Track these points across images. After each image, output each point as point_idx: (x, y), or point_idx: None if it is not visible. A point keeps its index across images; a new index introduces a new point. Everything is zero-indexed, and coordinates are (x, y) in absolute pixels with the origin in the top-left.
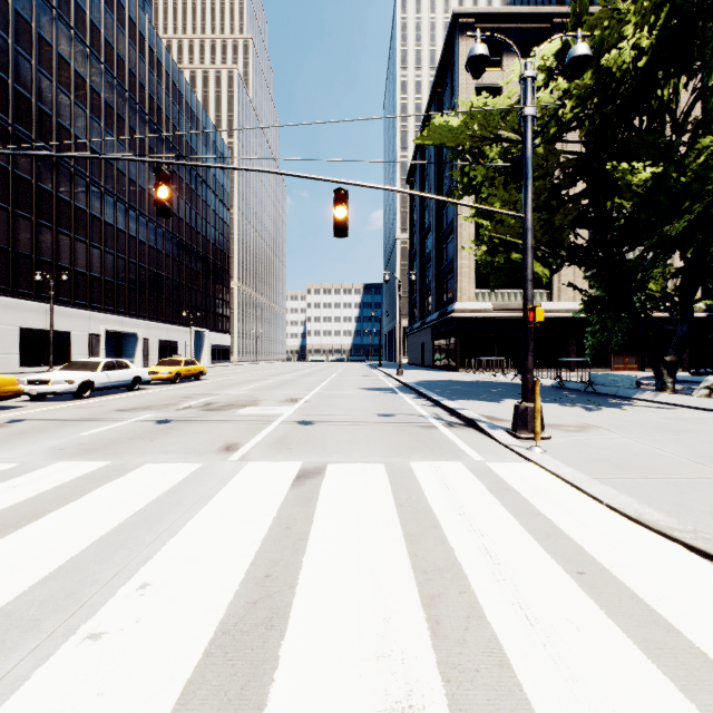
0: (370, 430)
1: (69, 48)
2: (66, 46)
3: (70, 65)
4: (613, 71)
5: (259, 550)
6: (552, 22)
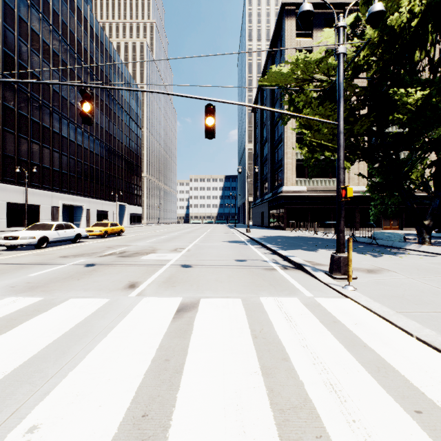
0: (230, 272)
1: (39, 25)
2: (37, 24)
3: (39, 36)
4: (393, 30)
5: (140, 385)
6: (344, 9)
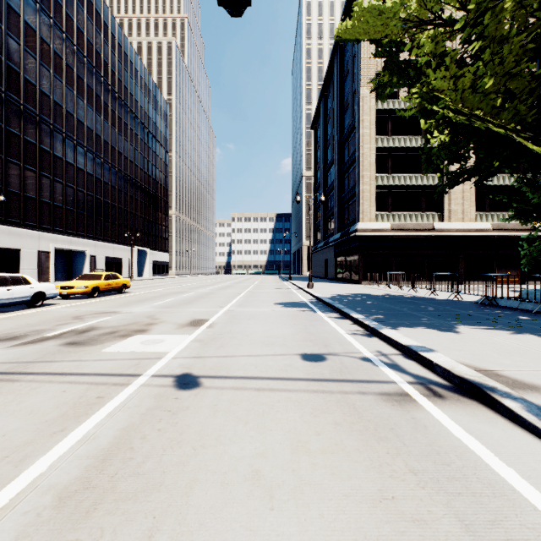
0: (296, 412)
1: (19, 1)
2: None
3: (20, 15)
4: None
5: None
6: None
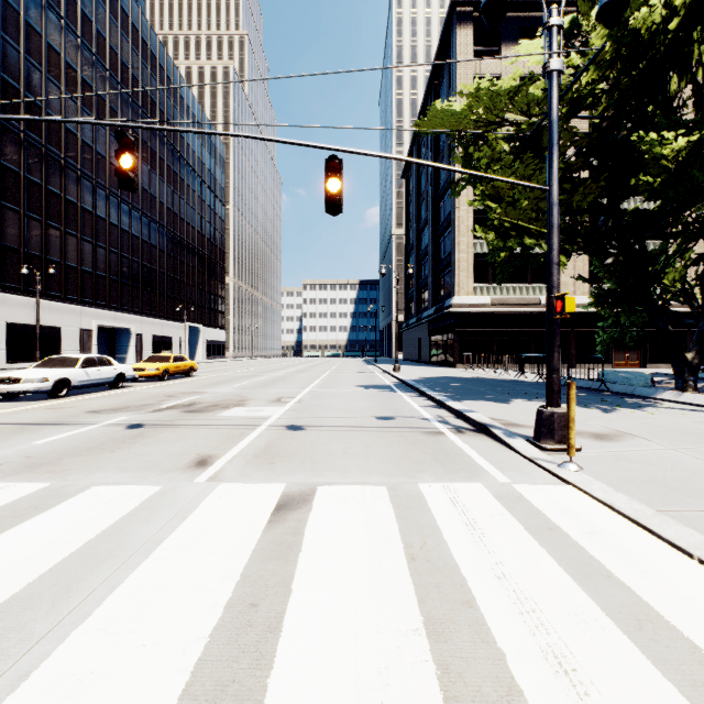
0: (368, 437)
1: (59, 38)
2: (56, 35)
3: (60, 55)
4: (636, 37)
5: (201, 657)
6: None
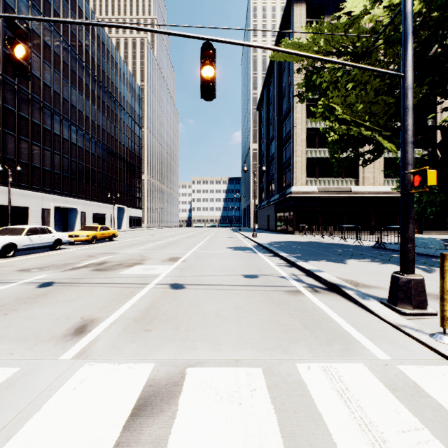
0: (238, 297)
1: (27, 13)
2: (25, 11)
3: (28, 24)
4: None
5: None
6: None
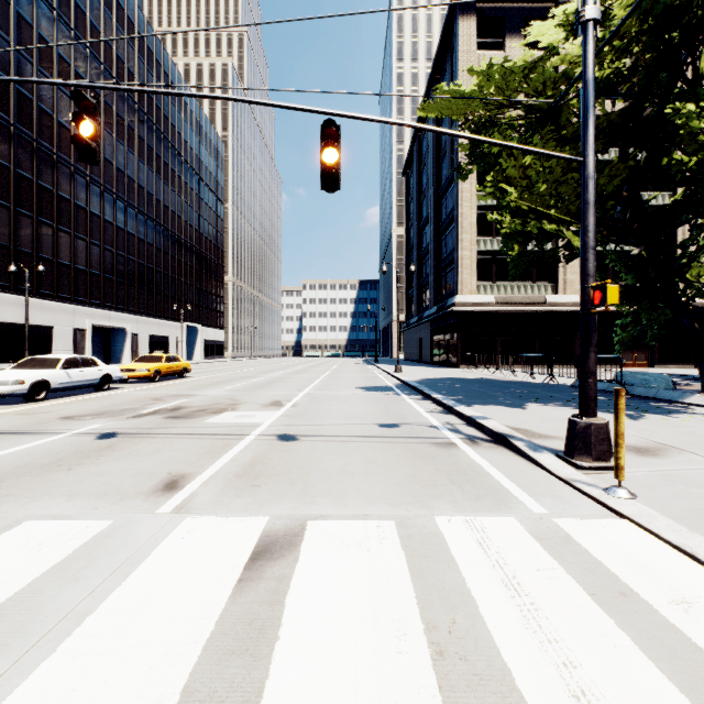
0: (370, 450)
1: (51, 29)
2: (48, 27)
3: (53, 47)
4: (667, 2)
5: None
6: (557, 2)
